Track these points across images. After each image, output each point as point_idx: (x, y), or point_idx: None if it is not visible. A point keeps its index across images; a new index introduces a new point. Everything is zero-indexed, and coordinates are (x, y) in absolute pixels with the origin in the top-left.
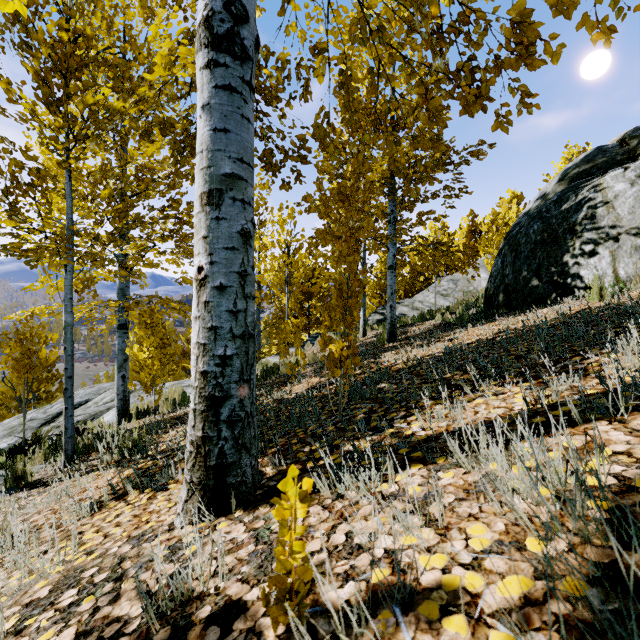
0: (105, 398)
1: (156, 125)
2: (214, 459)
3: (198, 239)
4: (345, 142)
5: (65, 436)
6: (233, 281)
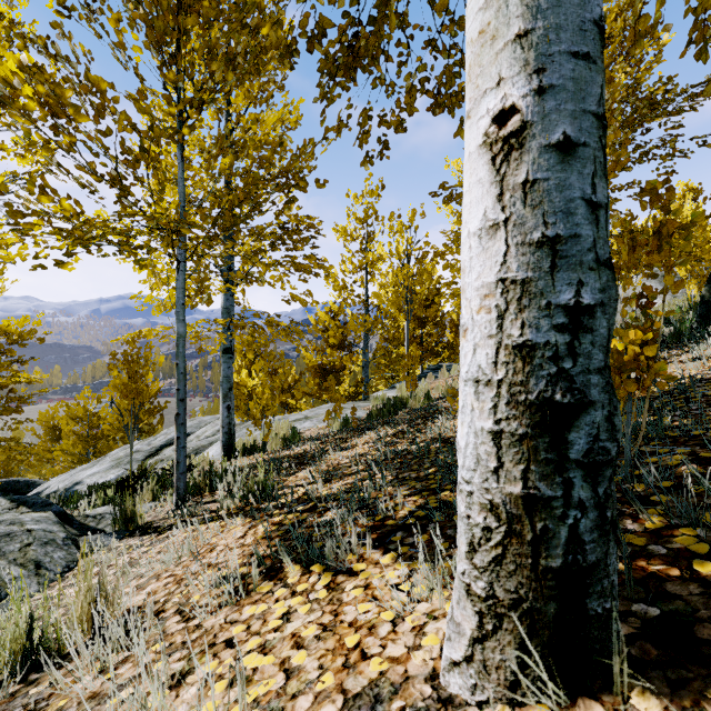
0: (206, 432)
1: (303, 33)
2: (558, 553)
3: (495, 52)
4: None
5: (177, 471)
6: (588, 133)
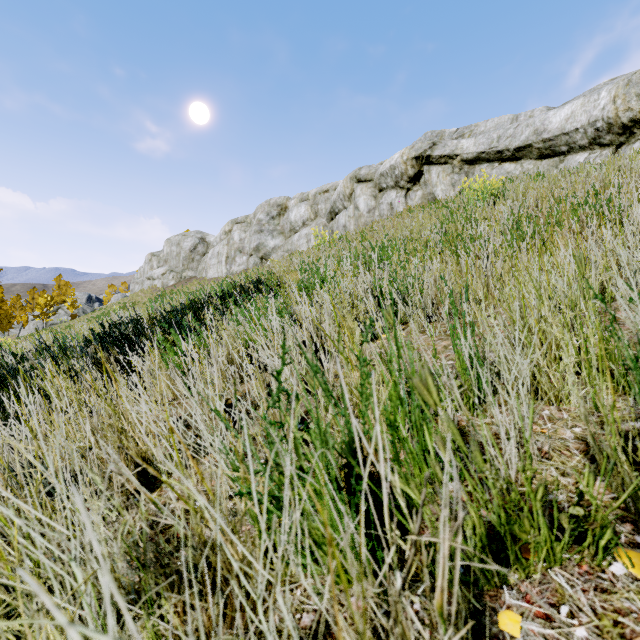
0: None
1: None
2: None
3: None
4: None
5: None
6: None
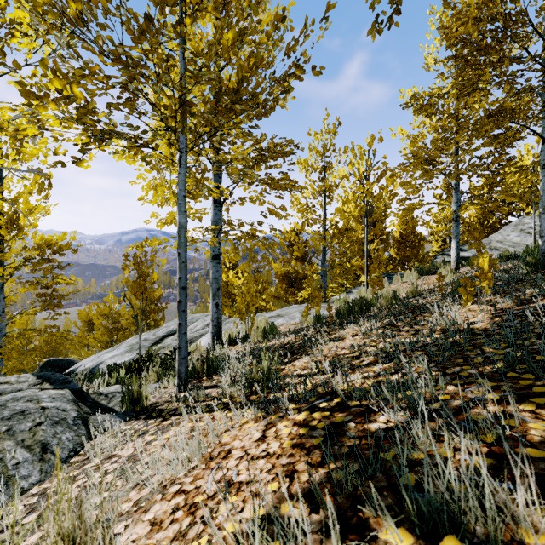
0: (197, 326)
1: None
2: None
3: None
4: (486, 0)
5: (178, 356)
6: None
